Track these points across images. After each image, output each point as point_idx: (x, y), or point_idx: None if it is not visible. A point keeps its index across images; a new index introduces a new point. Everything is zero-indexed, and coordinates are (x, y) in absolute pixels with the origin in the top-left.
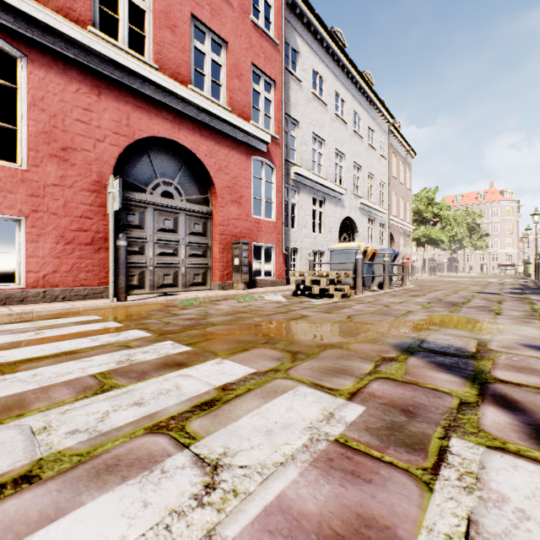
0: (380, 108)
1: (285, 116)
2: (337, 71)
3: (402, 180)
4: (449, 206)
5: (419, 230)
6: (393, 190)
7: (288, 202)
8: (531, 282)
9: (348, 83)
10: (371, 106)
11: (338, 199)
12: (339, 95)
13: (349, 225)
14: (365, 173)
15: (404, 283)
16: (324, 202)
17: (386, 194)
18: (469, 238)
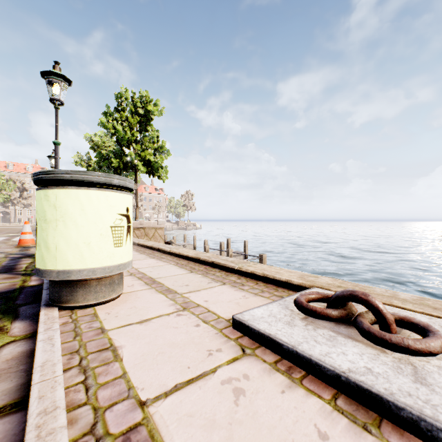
0: None
1: None
2: None
3: None
4: (4, 175)
5: None
6: None
7: None
8: None
9: None
10: None
11: None
12: None
13: None
14: None
15: None
16: None
17: None
18: (20, 198)
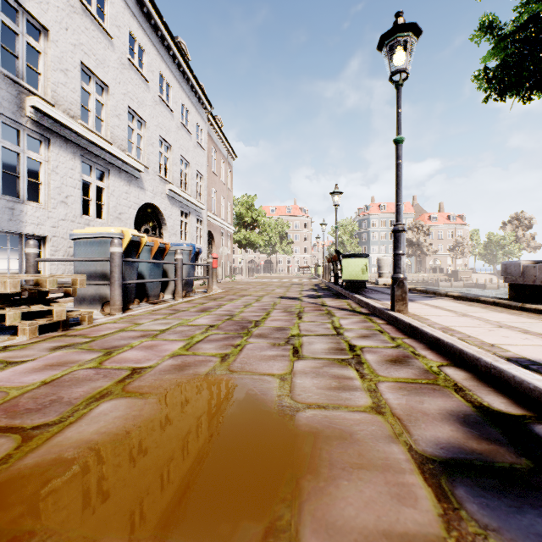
0: (196, 87)
1: (12, 3)
2: (131, 2)
3: (224, 179)
4: (265, 213)
5: (241, 233)
6: (214, 186)
7: (19, 155)
8: (321, 281)
9: (151, 32)
10: (185, 80)
11: (134, 177)
12: (136, 38)
13: (155, 215)
14: (177, 155)
15: (210, 288)
16: (108, 174)
17: (205, 188)
18: (280, 244)
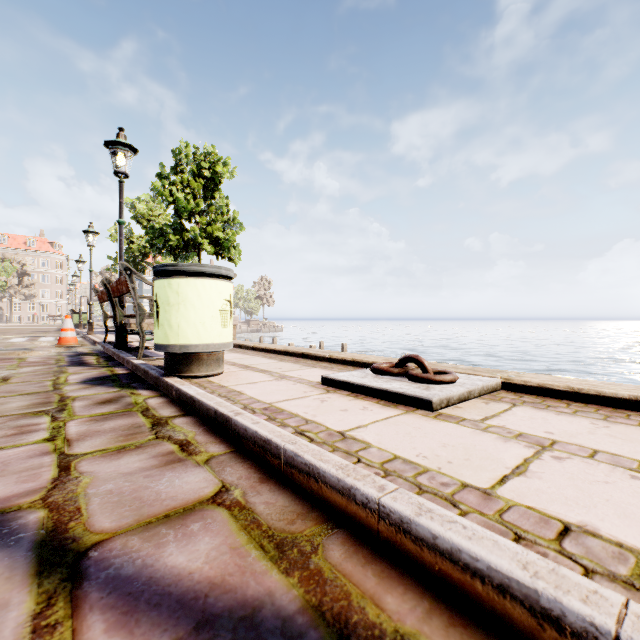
0: None
1: None
2: None
3: None
4: None
5: None
6: None
7: None
8: None
9: None
10: None
11: None
12: None
13: None
14: None
15: None
16: None
17: None
18: (19, 286)
